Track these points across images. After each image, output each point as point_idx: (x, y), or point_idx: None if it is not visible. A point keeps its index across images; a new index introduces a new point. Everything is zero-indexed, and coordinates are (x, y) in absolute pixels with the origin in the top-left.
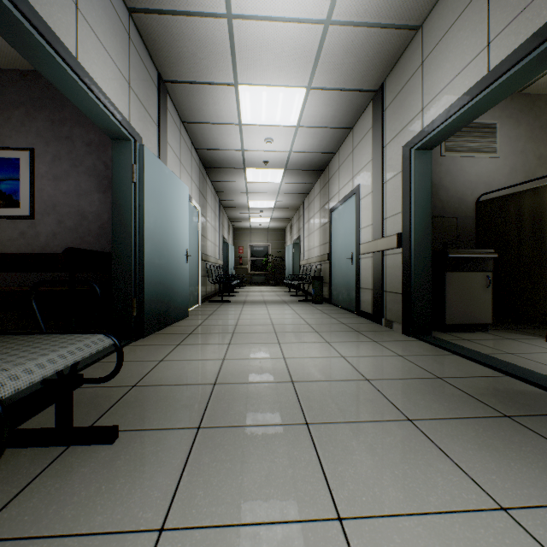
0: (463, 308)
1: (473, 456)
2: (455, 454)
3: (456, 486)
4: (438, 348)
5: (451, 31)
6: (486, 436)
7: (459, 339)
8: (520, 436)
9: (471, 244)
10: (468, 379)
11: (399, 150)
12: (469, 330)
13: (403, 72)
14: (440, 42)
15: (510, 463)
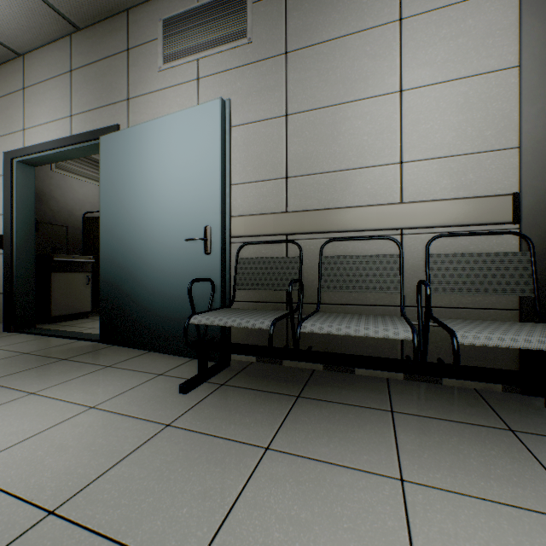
0: (69, 302)
1: (28, 382)
2: (15, 385)
3: (8, 396)
4: (37, 335)
5: (48, 84)
6: (44, 371)
7: (61, 326)
8: (66, 365)
9: (80, 249)
10: (52, 348)
11: (2, 154)
12: (74, 318)
13: (6, 81)
14: (40, 84)
15: (50, 377)
